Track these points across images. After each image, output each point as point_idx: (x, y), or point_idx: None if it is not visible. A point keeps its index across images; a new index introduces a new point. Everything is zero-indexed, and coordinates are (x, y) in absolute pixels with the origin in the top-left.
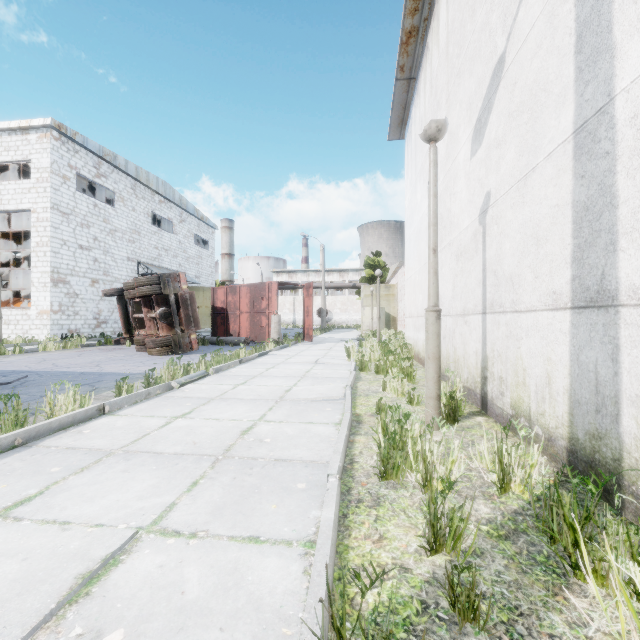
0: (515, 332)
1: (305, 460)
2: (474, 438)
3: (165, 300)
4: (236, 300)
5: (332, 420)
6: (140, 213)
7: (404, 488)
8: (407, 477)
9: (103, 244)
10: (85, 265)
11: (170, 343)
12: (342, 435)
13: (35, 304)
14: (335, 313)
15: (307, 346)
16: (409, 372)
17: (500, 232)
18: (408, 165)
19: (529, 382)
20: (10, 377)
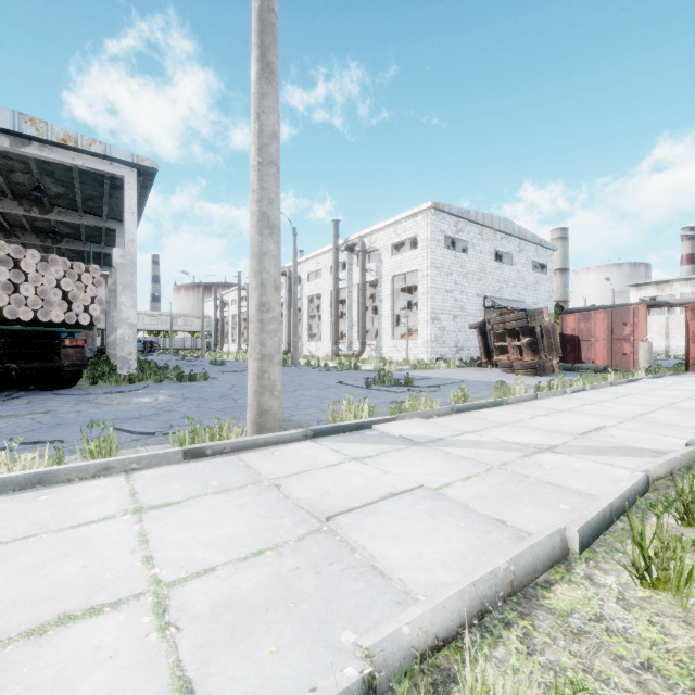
0: None
1: (692, 427)
2: None
3: (529, 331)
4: (589, 327)
5: None
6: (485, 253)
7: None
8: None
9: (460, 286)
10: (449, 305)
11: (534, 366)
12: None
13: (421, 336)
14: None
15: (692, 378)
16: None
17: None
18: None
19: None
20: (457, 380)
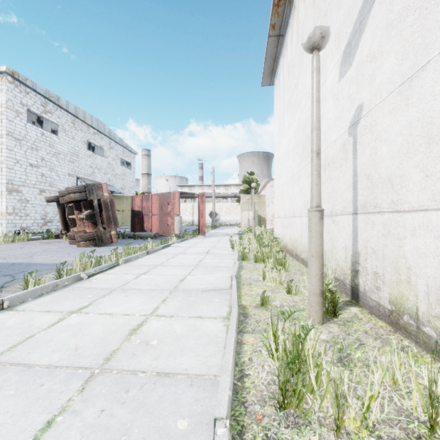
0: (396, 231)
1: (190, 374)
2: (359, 335)
3: (90, 204)
4: (149, 205)
5: (220, 313)
6: (78, 141)
7: (308, 425)
8: (307, 402)
9: (49, 163)
10: (34, 178)
11: (94, 238)
12: (231, 341)
13: None
14: (222, 215)
15: (201, 239)
16: (283, 262)
17: (375, 138)
18: (277, 103)
19: (416, 281)
20: None
